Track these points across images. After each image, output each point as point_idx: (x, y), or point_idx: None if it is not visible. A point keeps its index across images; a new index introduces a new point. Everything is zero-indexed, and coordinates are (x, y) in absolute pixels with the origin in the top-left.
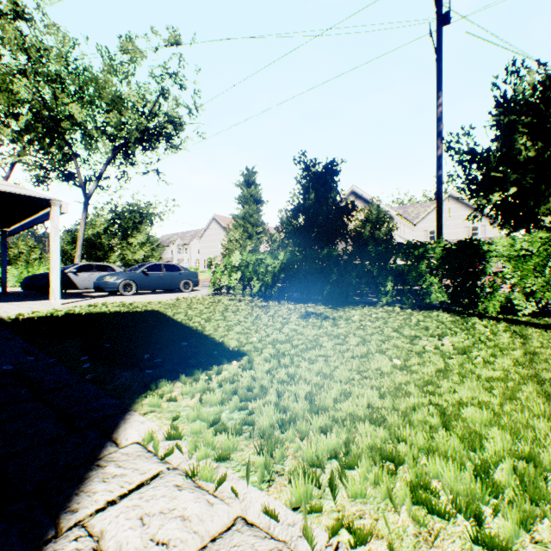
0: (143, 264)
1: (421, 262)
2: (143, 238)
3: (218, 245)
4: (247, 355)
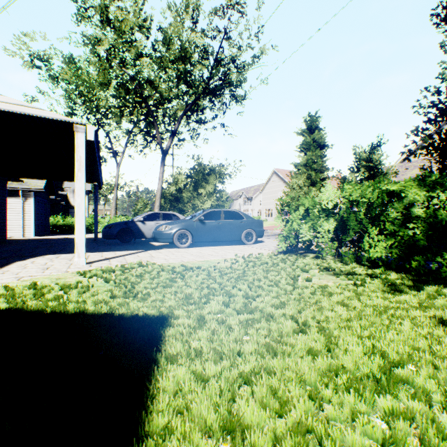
0: (200, 211)
1: None
2: (210, 188)
3: (277, 196)
4: None
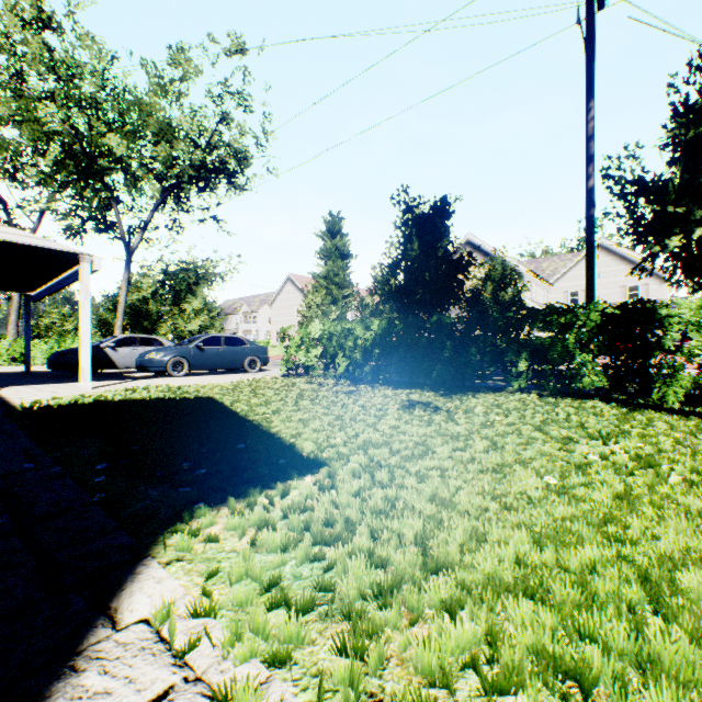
0: (197, 337)
1: (568, 332)
2: (199, 303)
3: (294, 313)
4: (327, 467)
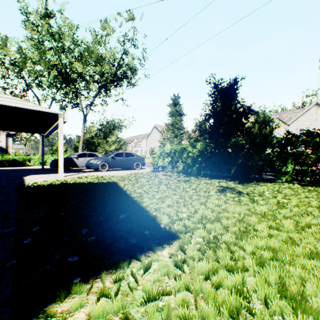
0: (112, 153)
1: None
2: (114, 138)
3: (157, 142)
4: (178, 241)
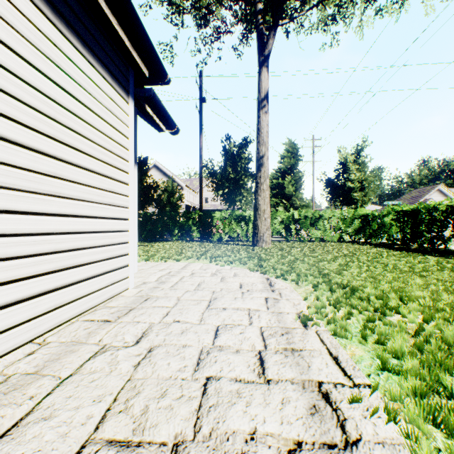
0: None
1: (190, 220)
2: None
3: None
4: None
